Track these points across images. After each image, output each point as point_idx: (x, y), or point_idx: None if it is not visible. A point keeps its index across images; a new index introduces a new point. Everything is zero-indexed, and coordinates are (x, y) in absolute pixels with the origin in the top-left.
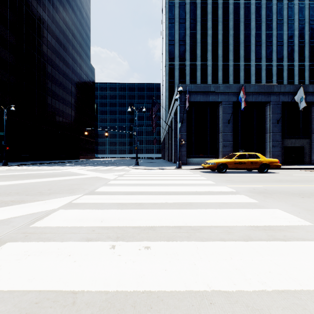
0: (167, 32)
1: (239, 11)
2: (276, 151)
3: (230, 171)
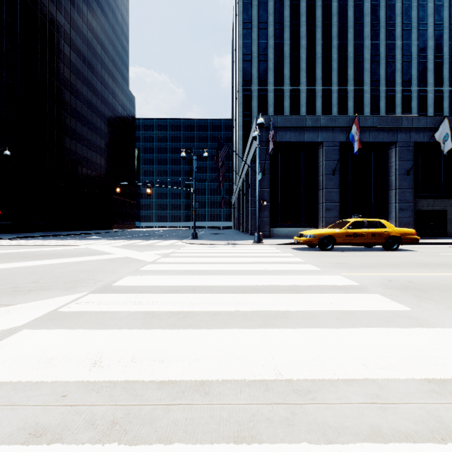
0: (240, 42)
1: (347, 11)
2: (406, 217)
3: (339, 248)
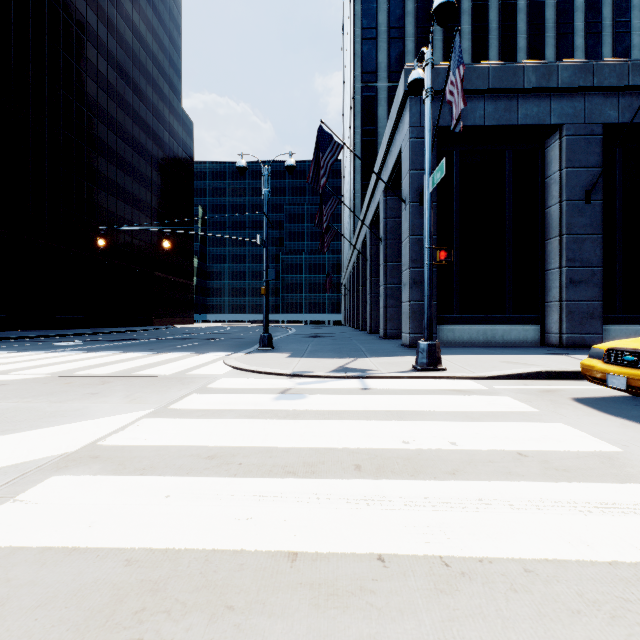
0: (357, 9)
1: None
2: None
3: None
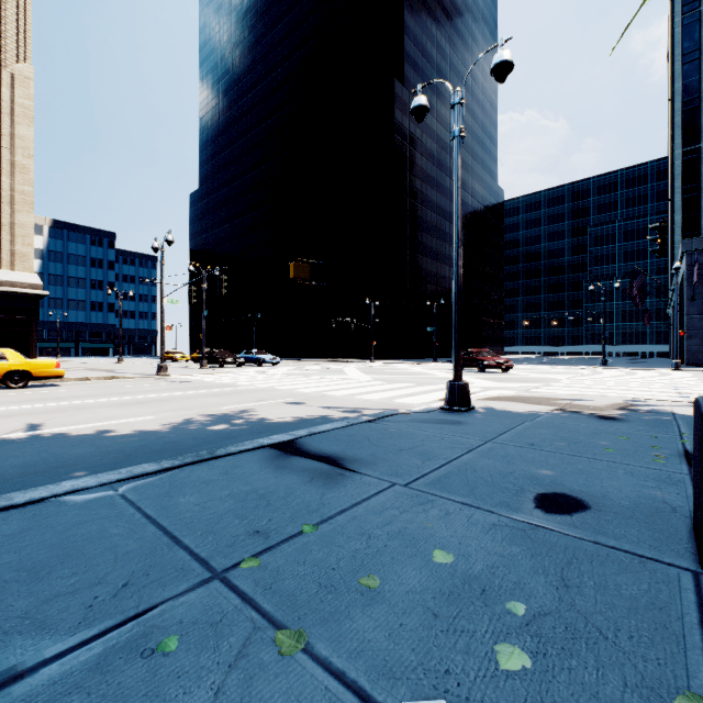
0: (676, 87)
1: None
2: None
3: None
